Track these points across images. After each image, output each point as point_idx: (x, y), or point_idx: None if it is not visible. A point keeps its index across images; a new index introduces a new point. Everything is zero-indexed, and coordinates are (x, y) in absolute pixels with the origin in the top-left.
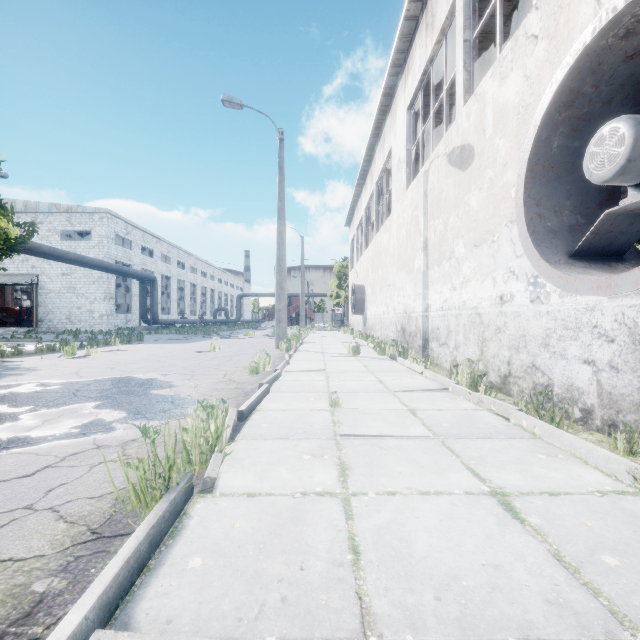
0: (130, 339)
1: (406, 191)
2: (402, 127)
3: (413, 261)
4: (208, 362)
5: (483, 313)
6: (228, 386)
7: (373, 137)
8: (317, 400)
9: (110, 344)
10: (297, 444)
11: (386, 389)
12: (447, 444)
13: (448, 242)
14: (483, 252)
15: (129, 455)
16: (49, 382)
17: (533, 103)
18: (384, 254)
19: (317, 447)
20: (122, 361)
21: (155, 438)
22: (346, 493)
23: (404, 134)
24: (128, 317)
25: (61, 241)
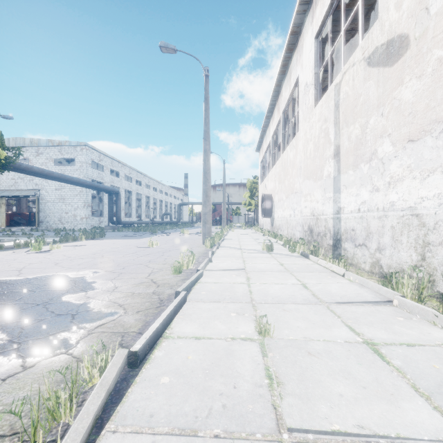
0: (94, 236)
1: (314, 109)
2: (309, 55)
3: (322, 169)
4: (142, 258)
5: (425, 214)
6: (146, 290)
7: (280, 74)
8: (240, 317)
9: (78, 240)
10: None
11: (316, 298)
12: None
13: (367, 144)
14: (425, 145)
15: None
16: None
17: None
18: (290, 167)
19: None
20: (72, 256)
21: None
22: None
23: (311, 60)
24: (101, 219)
25: (55, 166)
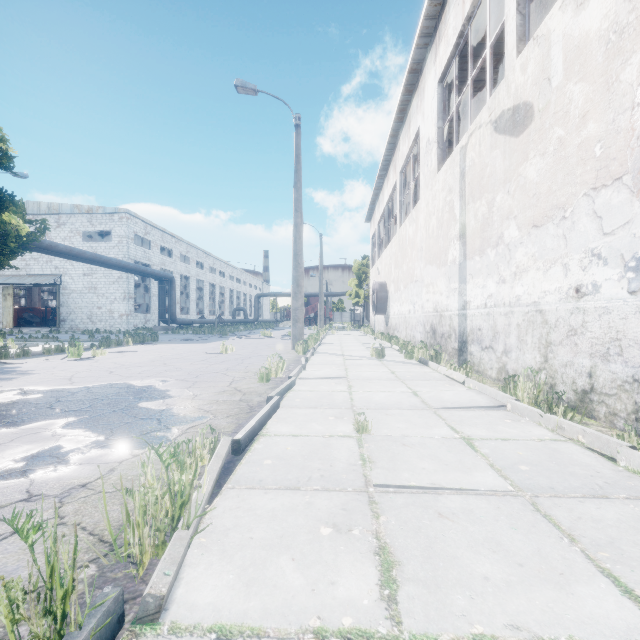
0: (144, 339)
1: (437, 174)
2: (432, 103)
3: (446, 252)
4: (216, 366)
5: (547, 310)
6: (232, 397)
7: (397, 122)
8: (338, 420)
9: (123, 344)
10: (311, 501)
11: (424, 405)
12: (542, 509)
13: (494, 226)
14: (547, 233)
15: (62, 517)
16: (33, 389)
17: (634, 21)
18: (410, 248)
19: (341, 509)
20: (126, 364)
21: (36, 540)
22: (399, 638)
23: (434, 111)
24: (147, 317)
25: (83, 242)
